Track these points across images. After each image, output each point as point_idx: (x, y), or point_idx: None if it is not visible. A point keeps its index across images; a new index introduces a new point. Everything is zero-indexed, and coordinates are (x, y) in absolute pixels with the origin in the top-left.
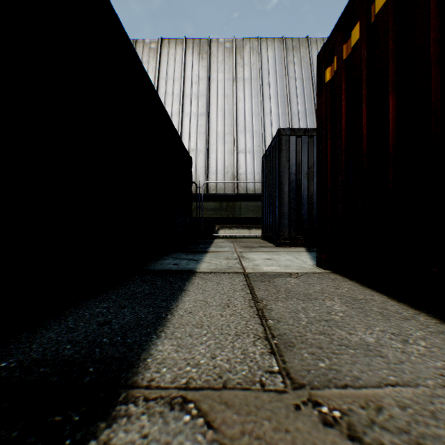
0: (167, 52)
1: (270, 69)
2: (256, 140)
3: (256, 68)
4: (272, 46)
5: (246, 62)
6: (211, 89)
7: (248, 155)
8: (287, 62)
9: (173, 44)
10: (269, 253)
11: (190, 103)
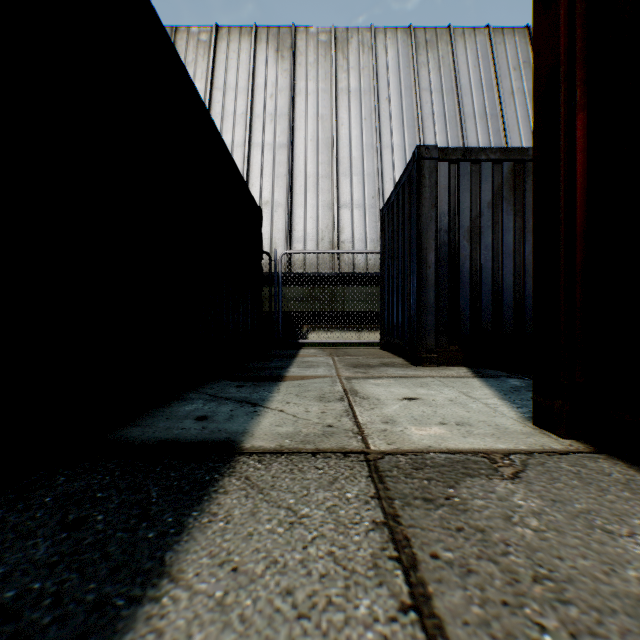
0: (225, 47)
1: (391, 76)
2: (369, 187)
3: (369, 74)
4: (394, 41)
5: (352, 65)
6: (296, 106)
7: (356, 211)
8: (417, 66)
9: (236, 34)
10: (405, 381)
11: (262, 129)
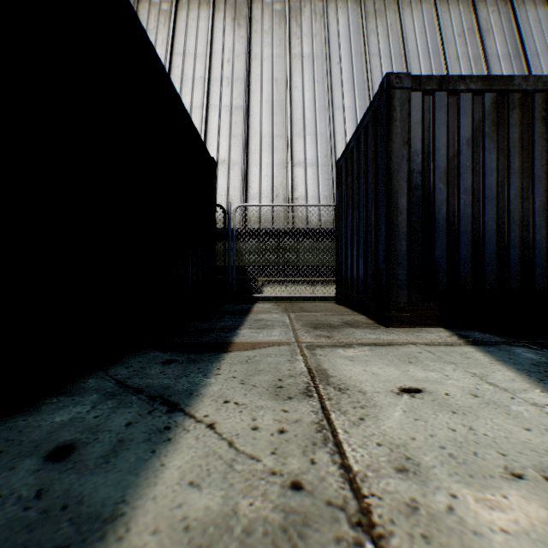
0: (185, 16)
1: (342, 43)
2: (322, 146)
3: (321, 40)
4: (345, 10)
5: (305, 32)
6: (251, 70)
7: (309, 169)
8: (367, 33)
9: (195, 4)
10: (385, 353)
11: (219, 92)
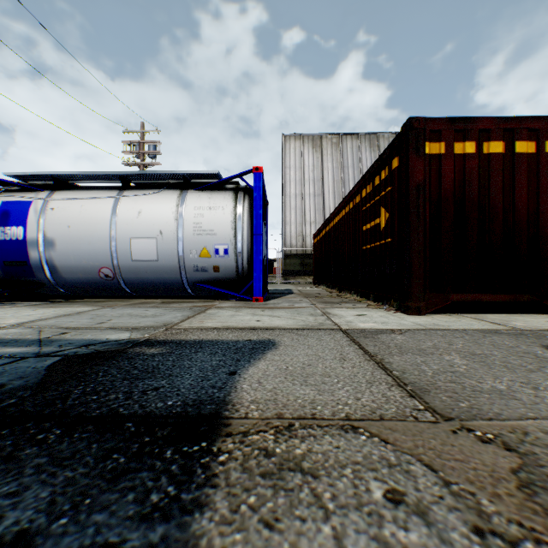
0: (346, 145)
1: None
2: None
3: None
4: None
5: None
6: None
7: None
8: None
9: (350, 138)
10: None
11: None
